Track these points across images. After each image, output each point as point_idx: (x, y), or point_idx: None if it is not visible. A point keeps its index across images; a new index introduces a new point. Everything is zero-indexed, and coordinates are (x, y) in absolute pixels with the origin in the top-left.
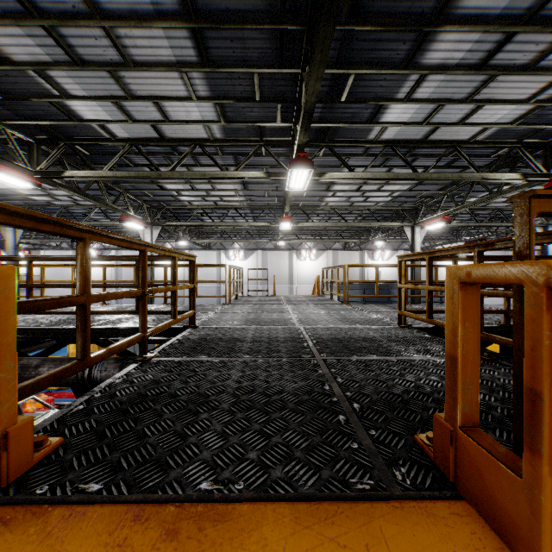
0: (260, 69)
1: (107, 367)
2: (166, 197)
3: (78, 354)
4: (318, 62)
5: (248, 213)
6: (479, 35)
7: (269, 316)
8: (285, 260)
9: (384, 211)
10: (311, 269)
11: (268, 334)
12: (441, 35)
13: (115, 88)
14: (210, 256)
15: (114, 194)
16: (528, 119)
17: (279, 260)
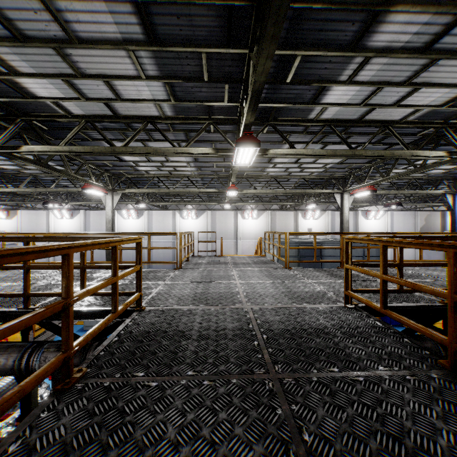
0: (207, 48)
1: (46, 357)
2: (125, 167)
3: None
4: (270, 37)
5: (199, 180)
6: (429, 17)
7: (217, 288)
8: (230, 218)
9: (317, 180)
10: (253, 226)
11: (216, 322)
12: (391, 16)
13: (63, 66)
14: (166, 215)
15: (77, 164)
16: None
17: (226, 218)
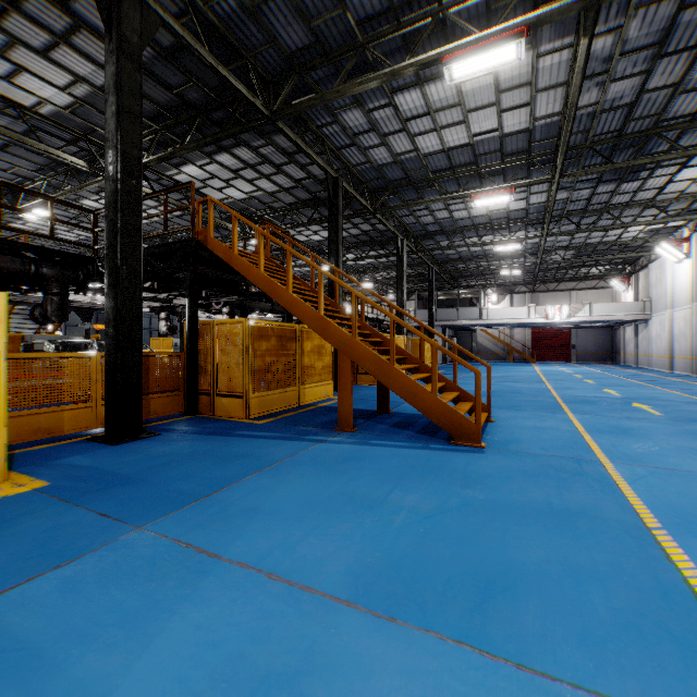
0: None
1: (50, 267)
2: None
3: (166, 229)
4: (194, 149)
5: None
6: (237, 162)
7: None
8: None
9: None
10: None
11: None
12: (225, 154)
13: None
14: None
15: None
16: (245, 202)
17: None
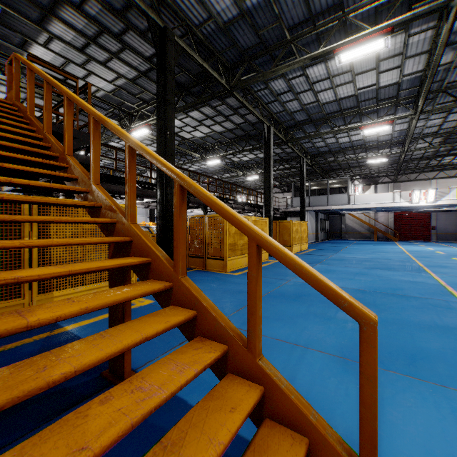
0: None
1: None
2: None
3: None
4: None
5: None
6: (75, 34)
7: None
8: None
9: None
10: None
11: None
12: (55, 22)
13: None
14: None
15: None
16: (117, 94)
17: None
